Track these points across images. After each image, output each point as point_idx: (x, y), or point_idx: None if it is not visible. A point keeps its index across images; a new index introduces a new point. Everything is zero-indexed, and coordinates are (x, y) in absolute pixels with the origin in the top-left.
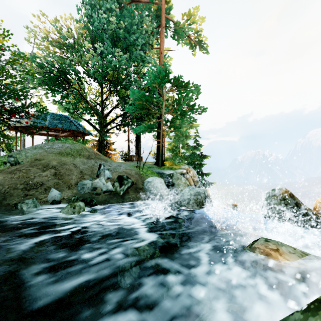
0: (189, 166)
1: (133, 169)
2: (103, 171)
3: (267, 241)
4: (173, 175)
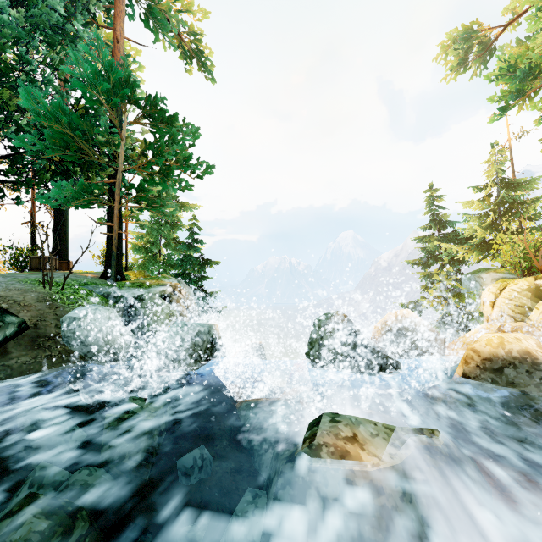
0: (179, 281)
1: (32, 290)
2: None
3: (335, 421)
4: (144, 300)
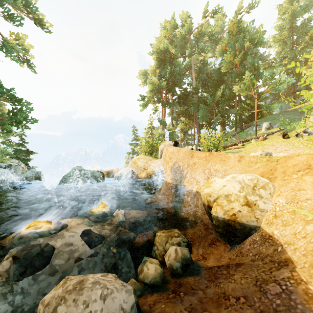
0: (18, 160)
1: None
2: None
3: None
4: (12, 166)
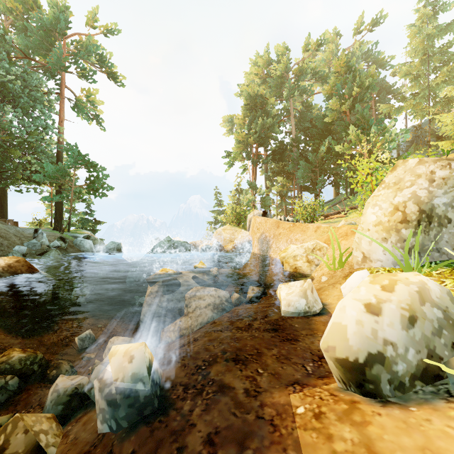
0: (89, 232)
1: (56, 233)
2: (41, 234)
3: None
4: (91, 237)
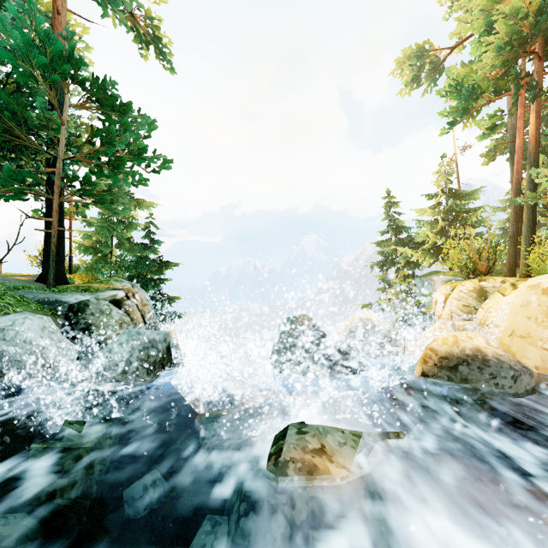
0: (133, 284)
1: None
2: None
3: (302, 432)
4: (89, 306)
